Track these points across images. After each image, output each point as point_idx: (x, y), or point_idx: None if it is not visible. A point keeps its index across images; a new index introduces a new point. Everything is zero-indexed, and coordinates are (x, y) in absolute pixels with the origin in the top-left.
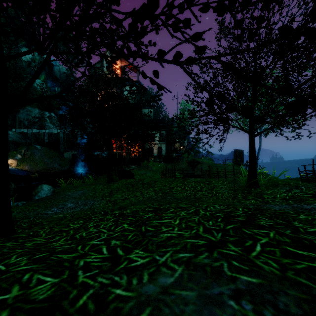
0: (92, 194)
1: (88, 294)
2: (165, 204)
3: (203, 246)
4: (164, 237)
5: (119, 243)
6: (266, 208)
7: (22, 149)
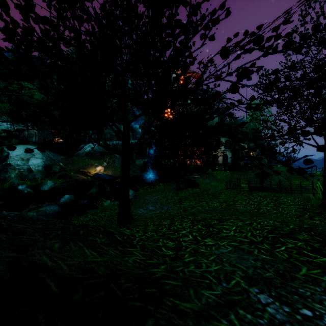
0: (165, 200)
1: (190, 248)
2: (227, 215)
3: (247, 242)
4: (224, 235)
5: (197, 234)
6: (320, 229)
7: (107, 158)
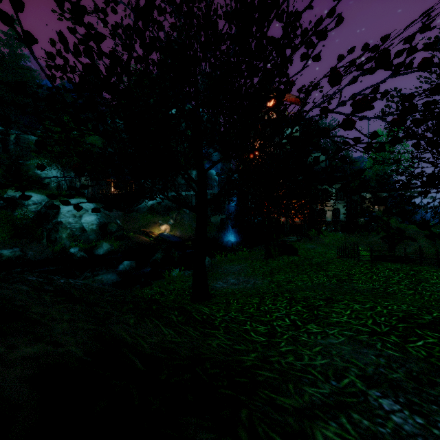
0: (250, 271)
1: (287, 335)
2: (339, 295)
3: (366, 332)
4: (333, 321)
5: (297, 318)
6: None
7: (173, 213)
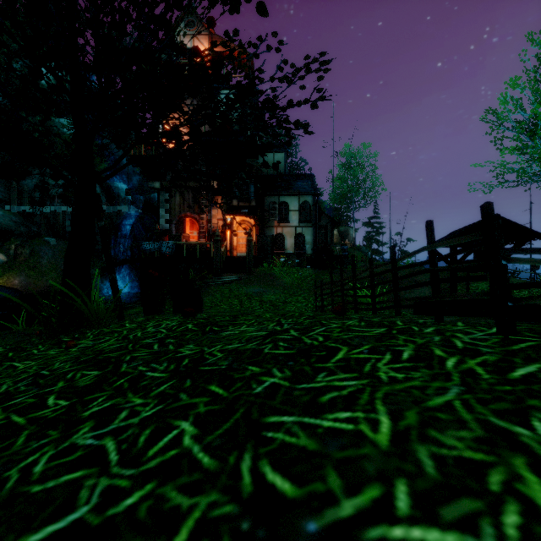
0: None
1: None
2: None
3: None
4: None
5: None
6: None
7: (13, 243)
